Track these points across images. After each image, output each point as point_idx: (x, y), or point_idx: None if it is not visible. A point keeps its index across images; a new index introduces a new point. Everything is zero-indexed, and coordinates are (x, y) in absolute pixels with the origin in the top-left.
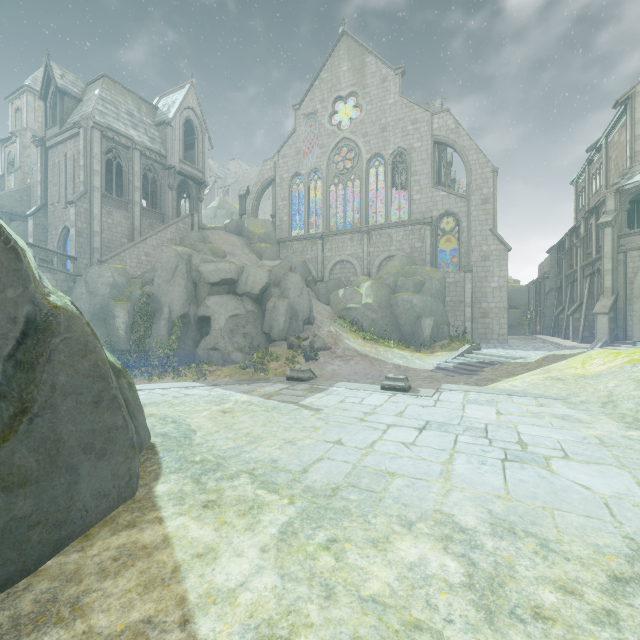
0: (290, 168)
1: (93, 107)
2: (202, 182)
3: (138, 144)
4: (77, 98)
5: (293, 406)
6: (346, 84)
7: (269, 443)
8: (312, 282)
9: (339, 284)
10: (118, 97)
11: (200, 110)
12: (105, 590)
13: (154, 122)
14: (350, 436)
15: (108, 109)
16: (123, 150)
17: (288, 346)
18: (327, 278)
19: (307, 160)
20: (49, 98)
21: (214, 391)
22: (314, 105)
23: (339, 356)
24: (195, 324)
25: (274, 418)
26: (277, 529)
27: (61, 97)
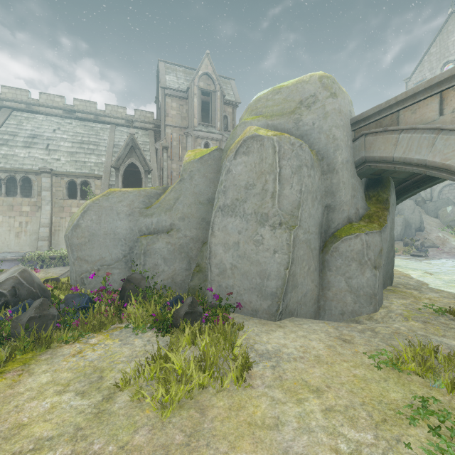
0: None
1: None
2: None
3: None
4: None
5: (417, 262)
6: (454, 50)
7: (411, 266)
8: (421, 202)
9: (447, 202)
10: None
11: None
12: None
13: None
14: (444, 268)
15: None
16: None
17: (404, 244)
18: (435, 198)
19: None
20: None
21: None
22: (423, 74)
23: (446, 252)
24: None
25: (410, 263)
26: (420, 272)
27: None
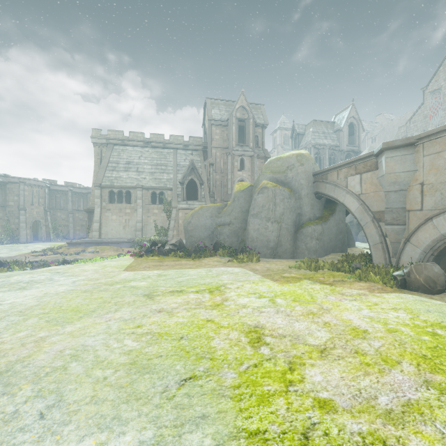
0: (418, 128)
1: (310, 138)
2: (358, 152)
3: (327, 146)
4: (303, 134)
5: None
6: None
7: None
8: None
9: None
10: (318, 127)
11: (357, 115)
12: (355, 249)
13: (333, 131)
14: None
15: (315, 136)
16: (321, 151)
17: None
18: None
19: (432, 121)
20: (293, 137)
21: (366, 243)
22: (438, 83)
23: None
24: (356, 225)
25: None
26: None
27: (298, 136)
